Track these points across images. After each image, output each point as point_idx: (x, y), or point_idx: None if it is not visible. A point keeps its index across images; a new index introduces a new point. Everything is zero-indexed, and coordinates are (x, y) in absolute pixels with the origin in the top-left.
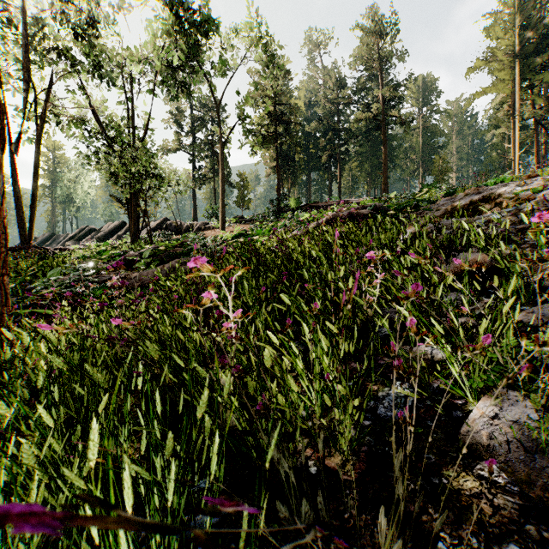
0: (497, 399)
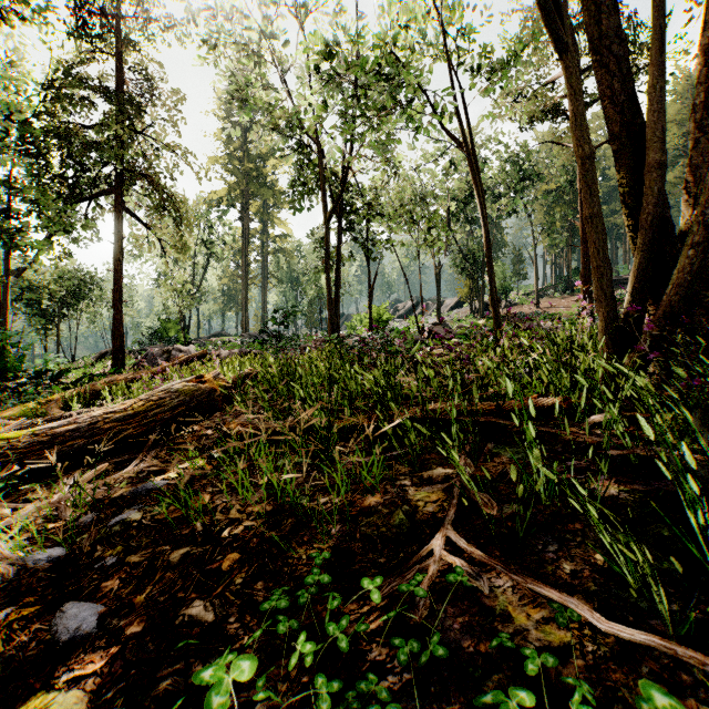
0: None
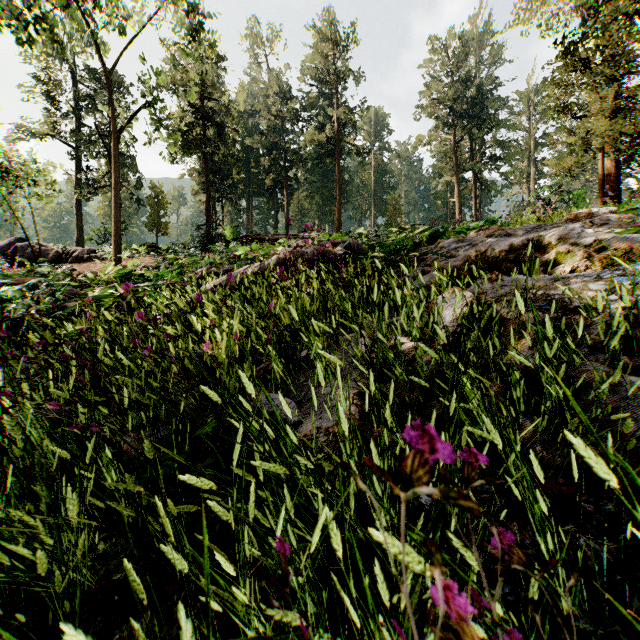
0: None
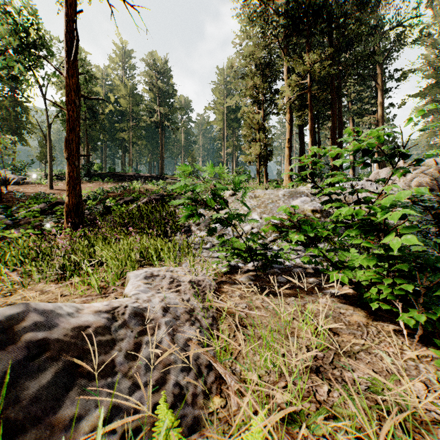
0: (178, 232)
